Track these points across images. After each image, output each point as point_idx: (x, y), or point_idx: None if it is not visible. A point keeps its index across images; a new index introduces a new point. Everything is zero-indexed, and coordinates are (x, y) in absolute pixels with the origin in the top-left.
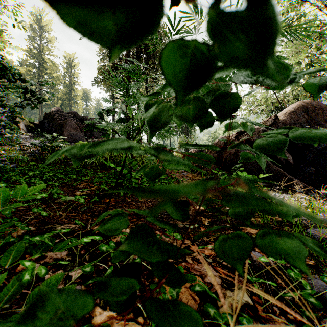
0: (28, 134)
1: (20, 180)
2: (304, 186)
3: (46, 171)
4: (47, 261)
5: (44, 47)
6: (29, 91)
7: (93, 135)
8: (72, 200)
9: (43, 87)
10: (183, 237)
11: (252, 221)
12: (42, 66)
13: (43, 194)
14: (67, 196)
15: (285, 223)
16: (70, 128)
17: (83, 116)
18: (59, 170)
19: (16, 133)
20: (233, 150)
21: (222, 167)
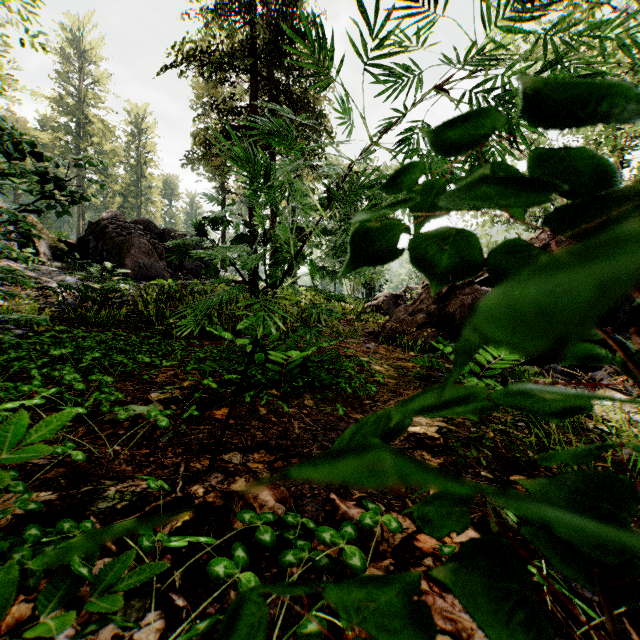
0: (55, 264)
1: (32, 368)
2: (615, 372)
3: (87, 346)
4: (81, 593)
5: (88, 92)
6: (53, 178)
7: (184, 266)
8: (143, 413)
9: (85, 171)
10: (393, 509)
11: (533, 461)
12: (84, 129)
13: (78, 408)
14: (132, 406)
15: (610, 469)
16: (139, 252)
17: (164, 229)
18: (115, 344)
19: (31, 261)
20: (469, 299)
21: (446, 333)
